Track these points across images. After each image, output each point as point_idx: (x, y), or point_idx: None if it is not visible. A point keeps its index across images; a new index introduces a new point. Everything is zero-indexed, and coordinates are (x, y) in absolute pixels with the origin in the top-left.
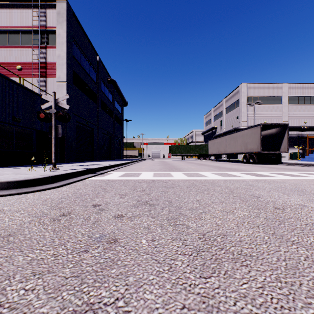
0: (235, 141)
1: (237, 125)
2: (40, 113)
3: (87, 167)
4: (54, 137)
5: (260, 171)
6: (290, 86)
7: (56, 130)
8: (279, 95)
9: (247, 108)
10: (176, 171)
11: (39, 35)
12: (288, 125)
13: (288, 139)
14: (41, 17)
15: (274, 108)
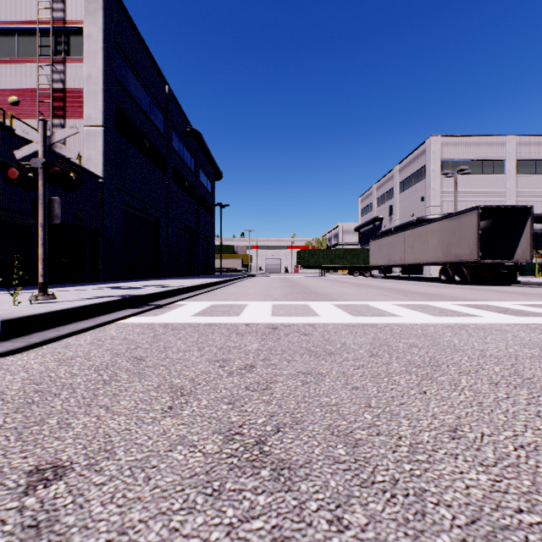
0: (423, 240)
1: (422, 213)
2: (10, 168)
3: (131, 291)
4: (43, 224)
5: (499, 300)
6: (521, 140)
7: (49, 209)
8: (500, 157)
9: (440, 181)
10: (321, 301)
11: (50, 36)
12: (532, 209)
13: (532, 236)
14: (55, 4)
15: (490, 182)
